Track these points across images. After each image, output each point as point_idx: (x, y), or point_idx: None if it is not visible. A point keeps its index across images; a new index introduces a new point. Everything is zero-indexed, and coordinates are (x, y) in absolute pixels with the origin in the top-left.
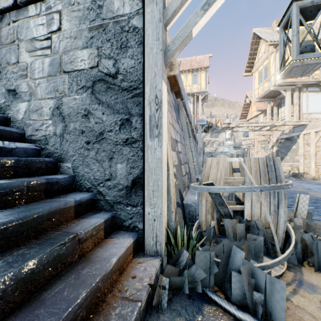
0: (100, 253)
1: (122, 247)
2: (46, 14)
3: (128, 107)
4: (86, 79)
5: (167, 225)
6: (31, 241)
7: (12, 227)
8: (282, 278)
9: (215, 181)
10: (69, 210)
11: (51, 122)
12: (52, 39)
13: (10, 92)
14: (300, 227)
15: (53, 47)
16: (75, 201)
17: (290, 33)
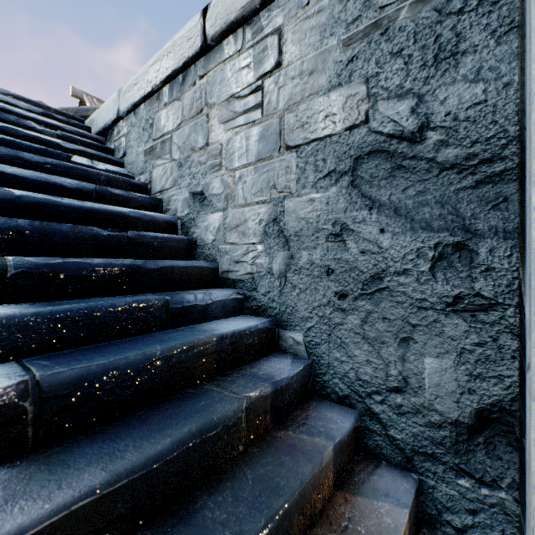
0: None
1: None
2: (254, 44)
3: (461, 211)
4: (337, 156)
5: None
6: None
7: None
8: None
9: None
10: (325, 473)
11: (262, 247)
12: (264, 89)
13: (195, 197)
14: None
15: (266, 104)
16: (334, 446)
17: None
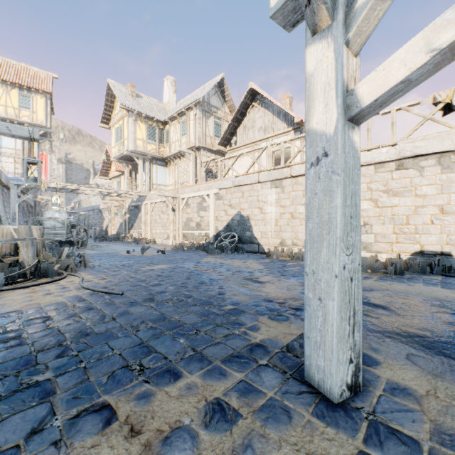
0: None
1: None
2: None
3: None
4: None
5: None
6: None
7: None
8: (24, 282)
9: None
10: None
11: None
12: None
13: None
14: (53, 263)
15: None
16: None
17: (143, 104)
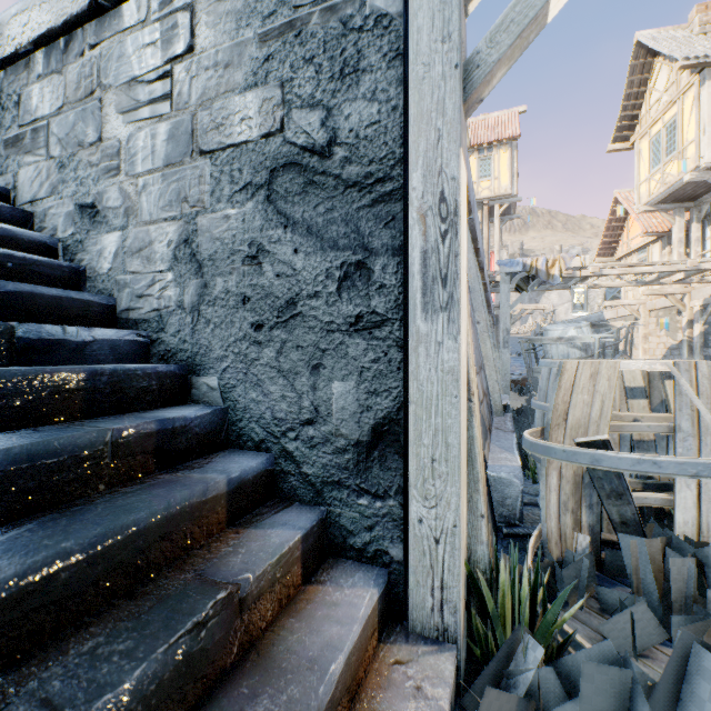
0: (295, 636)
1: (353, 618)
2: (161, 17)
3: (362, 230)
4: (253, 167)
5: (466, 550)
6: (117, 605)
7: (67, 572)
8: None
9: (585, 424)
10: (214, 507)
11: (171, 276)
12: (174, 77)
13: (84, 211)
14: None
15: (176, 96)
16: (230, 482)
17: None
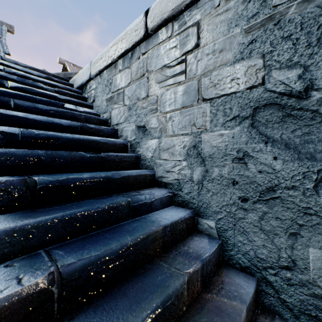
0: None
1: None
2: (179, 32)
3: None
4: (240, 106)
5: None
6: None
7: None
8: None
9: None
10: None
11: (185, 163)
12: (186, 61)
13: (139, 128)
14: None
15: (188, 71)
16: (246, 308)
17: None
